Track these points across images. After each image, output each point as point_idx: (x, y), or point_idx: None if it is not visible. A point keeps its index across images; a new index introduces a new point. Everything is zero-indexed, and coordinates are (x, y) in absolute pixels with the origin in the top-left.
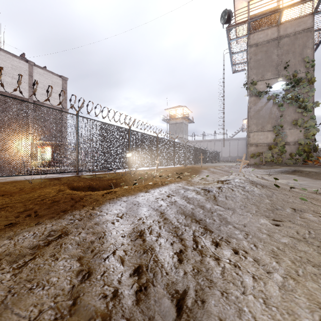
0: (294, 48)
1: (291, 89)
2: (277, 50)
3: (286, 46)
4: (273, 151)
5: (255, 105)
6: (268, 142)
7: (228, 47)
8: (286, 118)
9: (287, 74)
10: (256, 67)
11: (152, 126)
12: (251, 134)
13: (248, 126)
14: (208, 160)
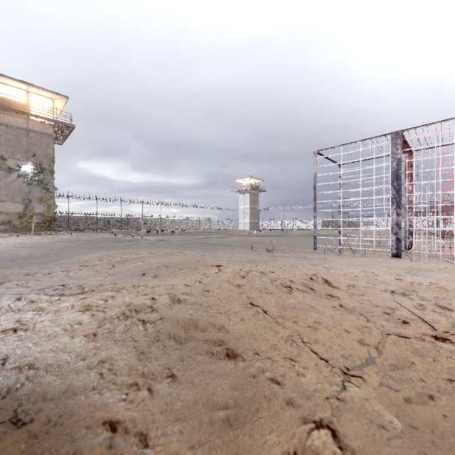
0: (41, 144)
1: (38, 173)
2: (27, 139)
3: (34, 139)
4: (23, 220)
5: (5, 178)
6: (18, 212)
7: None
8: (34, 194)
9: (35, 161)
10: (7, 145)
11: None
12: (1, 203)
13: None
14: None
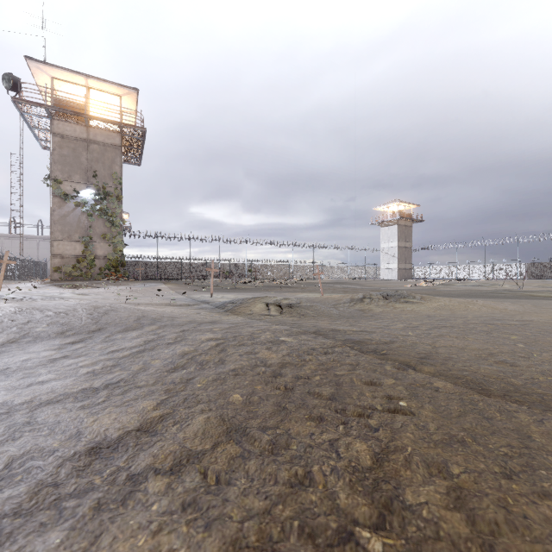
0: (104, 159)
1: (101, 200)
2: (87, 154)
3: (96, 154)
4: (81, 265)
5: (60, 208)
6: (76, 254)
7: (24, 119)
8: (96, 230)
9: (97, 184)
10: (62, 163)
11: None
12: (55, 242)
13: (51, 232)
14: (14, 275)
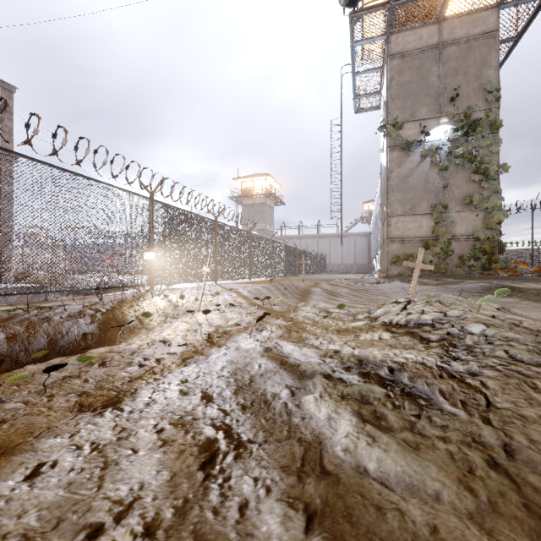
0: (467, 65)
1: (462, 138)
2: (438, 68)
3: (453, 62)
4: (431, 252)
5: (399, 165)
6: (422, 234)
7: (352, 58)
8: (453, 191)
9: (455, 113)
10: (402, 97)
11: (204, 198)
12: (392, 219)
13: (387, 204)
14: (310, 270)
